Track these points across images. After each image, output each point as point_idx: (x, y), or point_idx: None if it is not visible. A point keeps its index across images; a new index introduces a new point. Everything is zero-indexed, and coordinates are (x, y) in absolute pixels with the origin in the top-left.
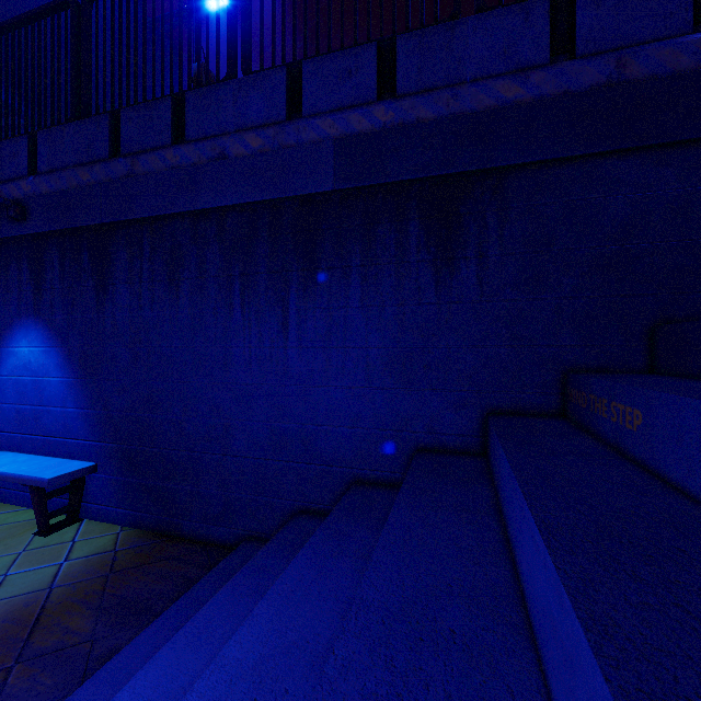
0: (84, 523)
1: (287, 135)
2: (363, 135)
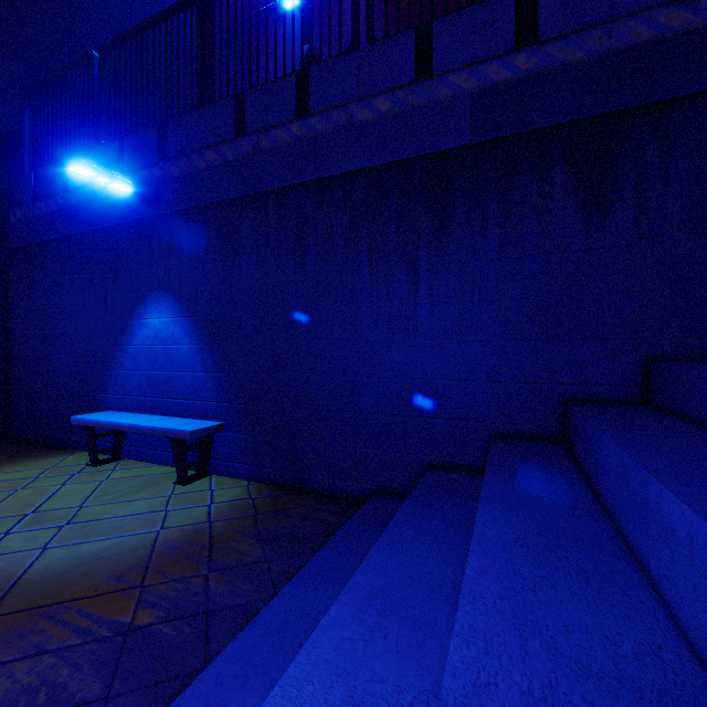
0: (213, 477)
1: (418, 95)
2: (502, 85)
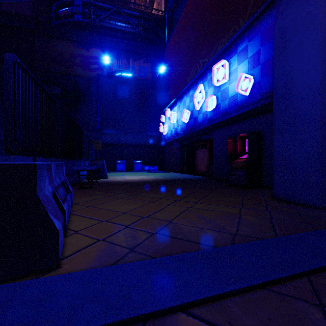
0: None
1: None
2: None
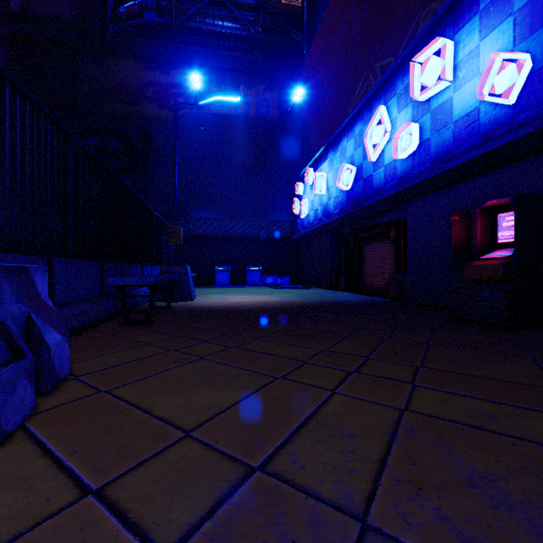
0: None
1: None
2: None
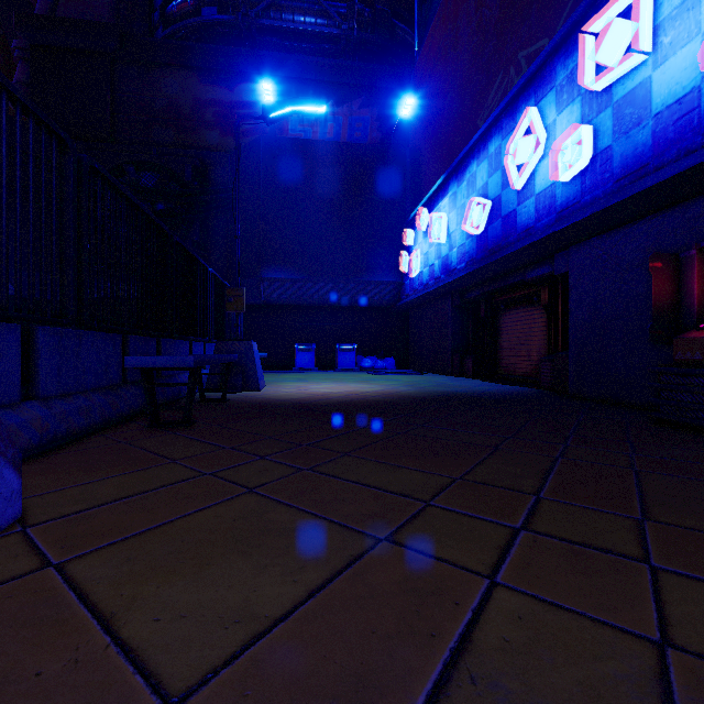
0: None
1: None
2: None
